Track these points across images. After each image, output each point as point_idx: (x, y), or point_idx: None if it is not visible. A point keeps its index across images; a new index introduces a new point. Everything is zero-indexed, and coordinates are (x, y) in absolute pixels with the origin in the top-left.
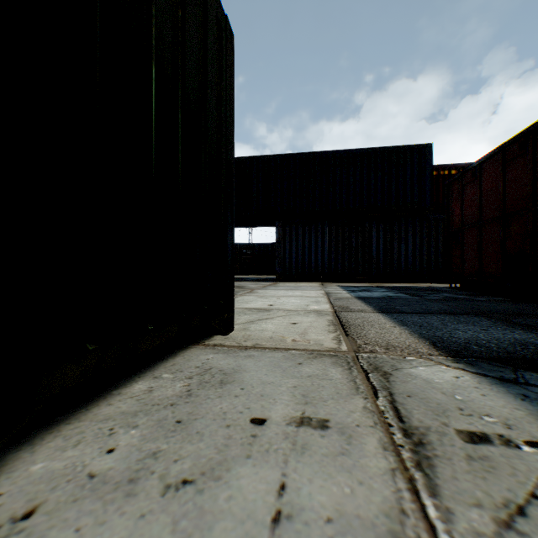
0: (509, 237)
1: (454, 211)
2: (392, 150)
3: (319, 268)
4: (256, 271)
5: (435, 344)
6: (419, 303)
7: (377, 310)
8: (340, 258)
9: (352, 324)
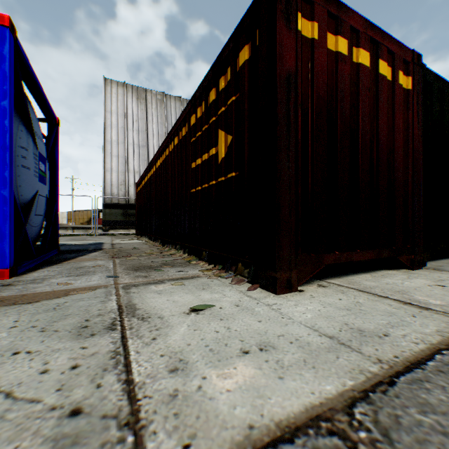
0: None
1: None
2: None
3: None
4: None
5: None
6: None
7: None
8: None
9: None
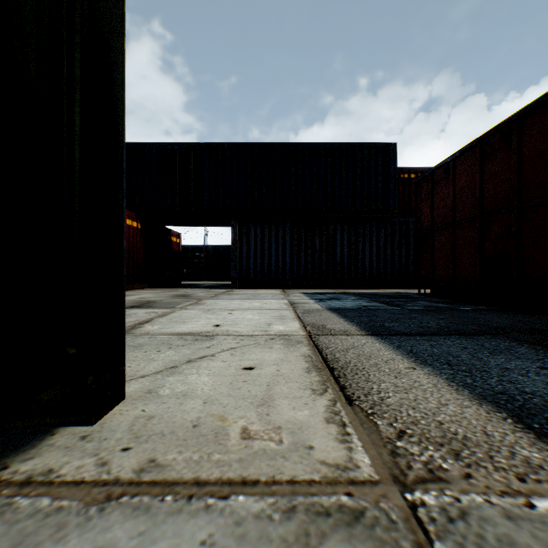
0: (489, 238)
1: (424, 211)
2: (357, 146)
3: (279, 273)
4: (211, 277)
5: (525, 421)
6: (406, 315)
7: (364, 331)
8: (303, 262)
9: (346, 366)
